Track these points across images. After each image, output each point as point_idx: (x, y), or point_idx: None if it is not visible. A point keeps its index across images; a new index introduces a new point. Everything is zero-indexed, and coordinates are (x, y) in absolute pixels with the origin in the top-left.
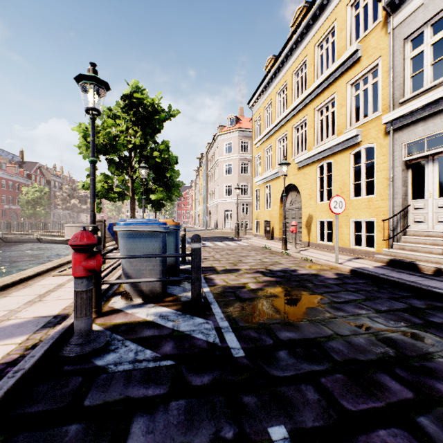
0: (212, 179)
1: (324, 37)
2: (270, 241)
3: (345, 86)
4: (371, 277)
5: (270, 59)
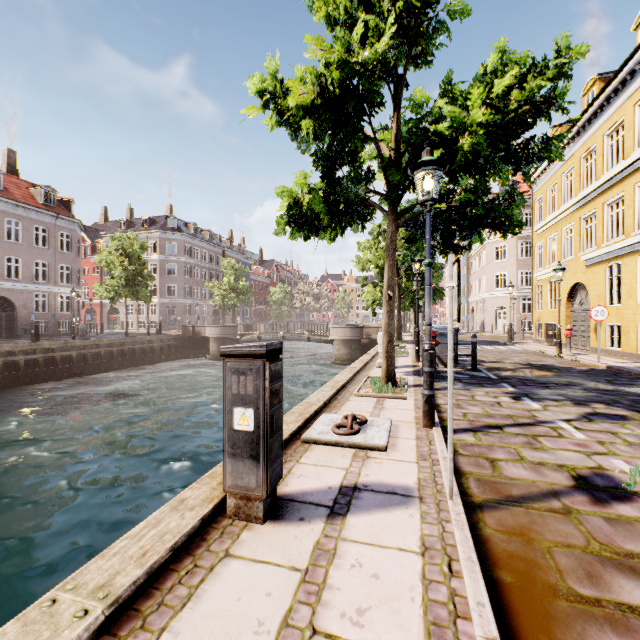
0: (475, 266)
1: (613, 128)
2: (551, 347)
3: (632, 188)
4: (617, 371)
5: (557, 128)
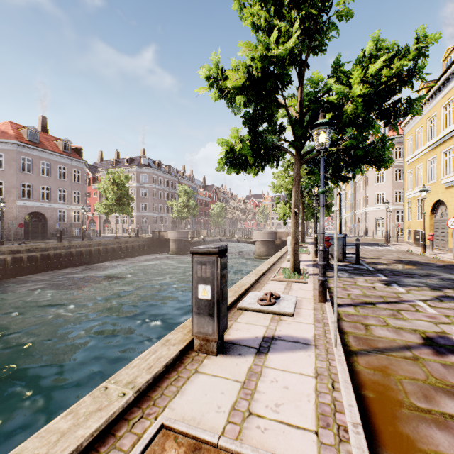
0: (360, 187)
1: None
2: (418, 248)
3: None
4: None
5: (423, 85)
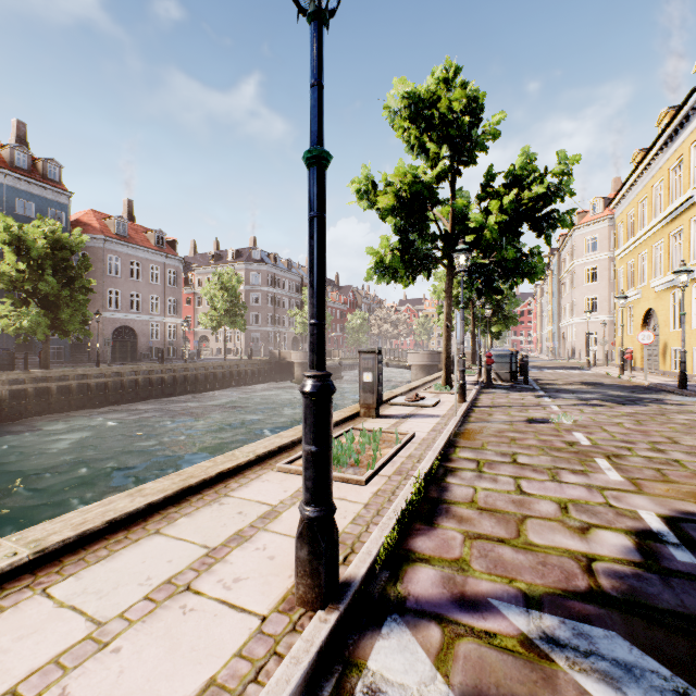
0: (566, 288)
1: (675, 164)
2: (624, 371)
3: (688, 222)
4: (655, 386)
5: (636, 154)
